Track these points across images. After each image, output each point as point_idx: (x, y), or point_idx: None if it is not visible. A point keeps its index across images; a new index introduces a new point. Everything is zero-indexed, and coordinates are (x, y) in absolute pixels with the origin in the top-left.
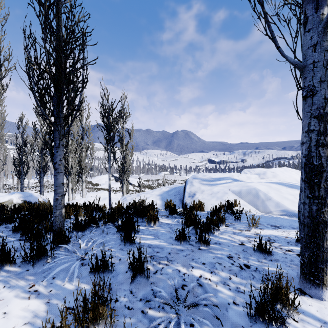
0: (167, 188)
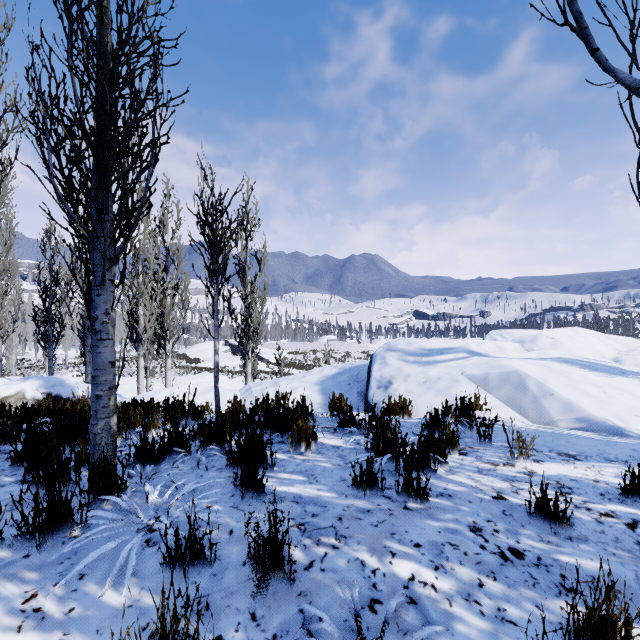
0: (334, 370)
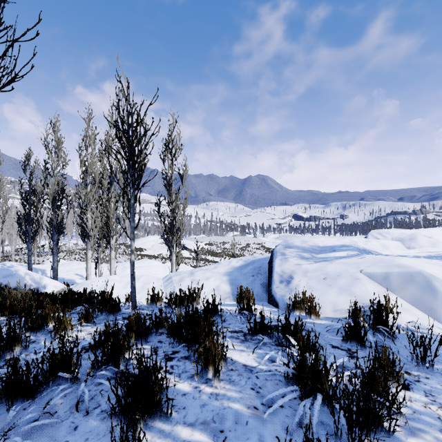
0: (240, 262)
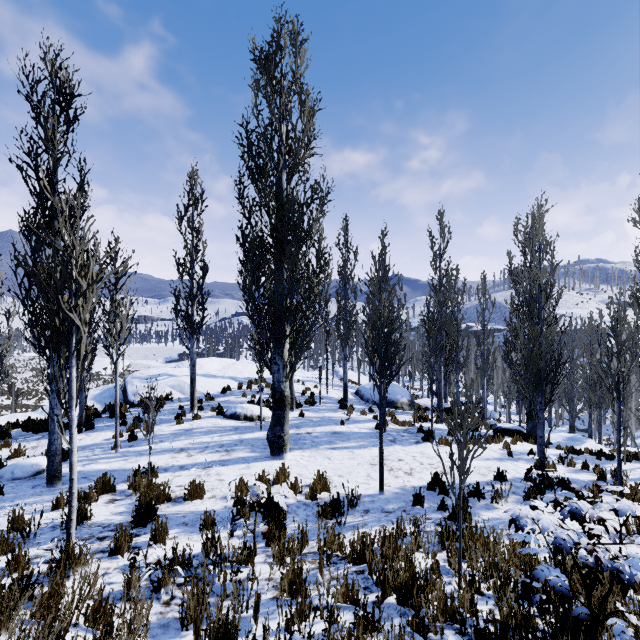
0: (98, 391)
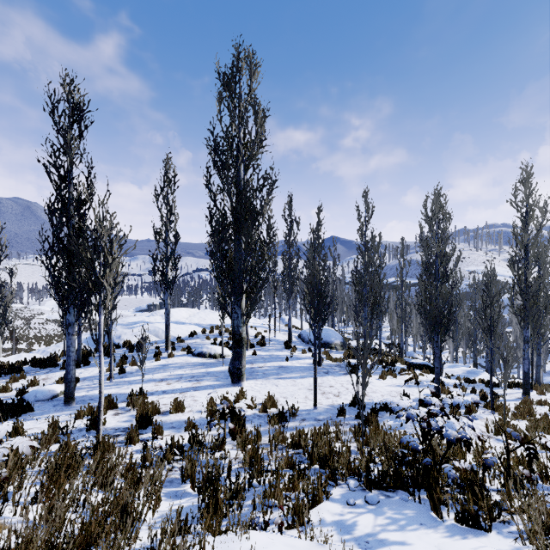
0: (87, 335)
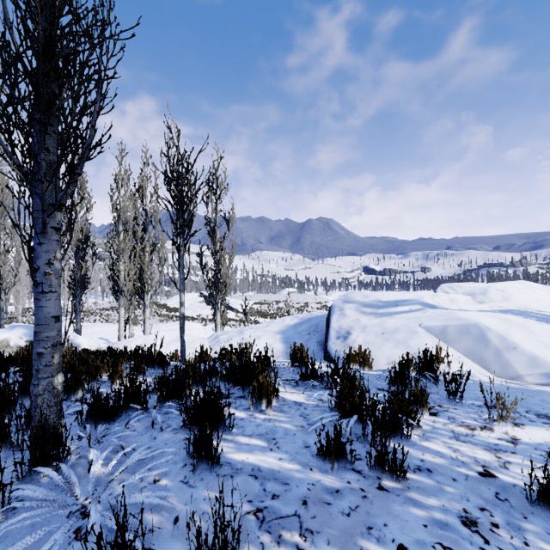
0: (295, 320)
